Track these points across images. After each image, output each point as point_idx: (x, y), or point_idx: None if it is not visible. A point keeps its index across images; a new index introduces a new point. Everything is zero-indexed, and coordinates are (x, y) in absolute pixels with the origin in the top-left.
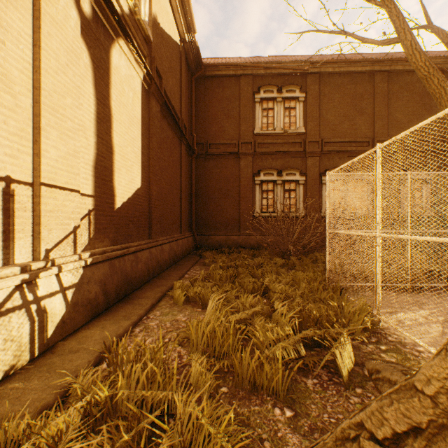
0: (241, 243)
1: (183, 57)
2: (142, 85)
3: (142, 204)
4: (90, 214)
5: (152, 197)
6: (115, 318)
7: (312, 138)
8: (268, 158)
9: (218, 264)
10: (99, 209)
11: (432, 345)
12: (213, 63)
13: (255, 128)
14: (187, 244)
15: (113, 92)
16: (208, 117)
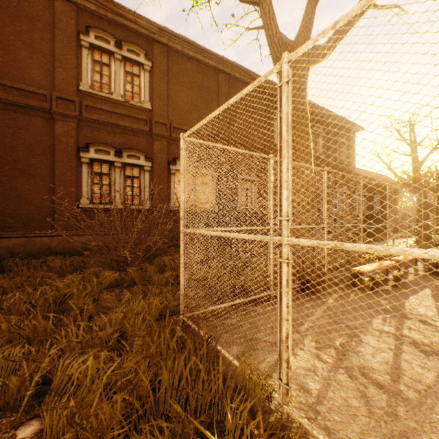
0: (56, 249)
1: None
2: None
3: None
4: None
5: None
6: None
7: (160, 119)
8: (102, 130)
9: None
10: None
11: None
12: None
13: (82, 83)
14: None
15: None
16: None
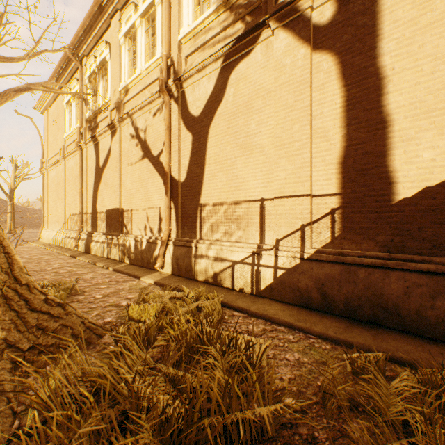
0: None
1: None
2: None
3: None
4: (334, 213)
5: None
6: (301, 315)
7: None
8: None
9: None
10: (351, 206)
11: None
12: None
13: None
14: None
15: (388, 42)
16: None
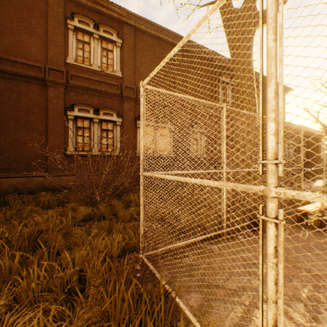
0: (48, 186)
1: None
2: None
3: None
4: None
5: None
6: None
7: (128, 84)
8: (84, 94)
9: None
10: None
11: None
12: None
13: (68, 57)
14: None
15: None
16: None
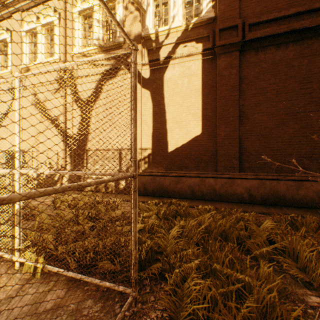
0: None
1: None
2: (203, 61)
3: (203, 145)
4: (150, 156)
5: (218, 138)
6: None
7: None
8: None
9: (252, 213)
10: (155, 153)
11: None
12: None
13: None
14: None
15: (167, 93)
16: None
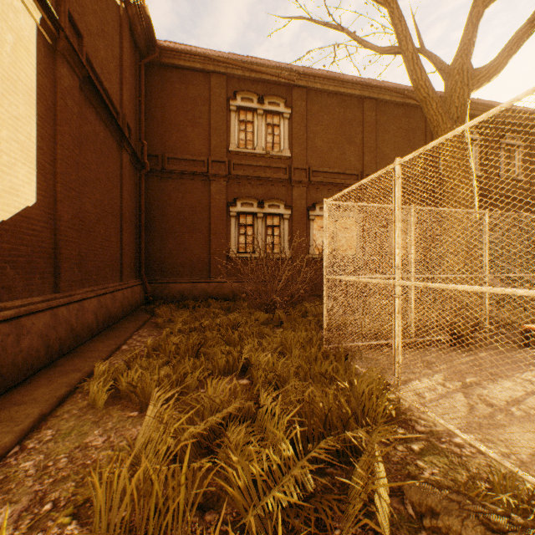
0: (211, 293)
1: (125, 24)
2: (38, 31)
3: (38, 233)
4: None
5: (62, 223)
6: None
7: (299, 165)
8: (247, 184)
9: (177, 325)
10: None
11: (469, 430)
12: (173, 47)
13: (231, 144)
14: (131, 297)
15: None
16: (166, 121)
